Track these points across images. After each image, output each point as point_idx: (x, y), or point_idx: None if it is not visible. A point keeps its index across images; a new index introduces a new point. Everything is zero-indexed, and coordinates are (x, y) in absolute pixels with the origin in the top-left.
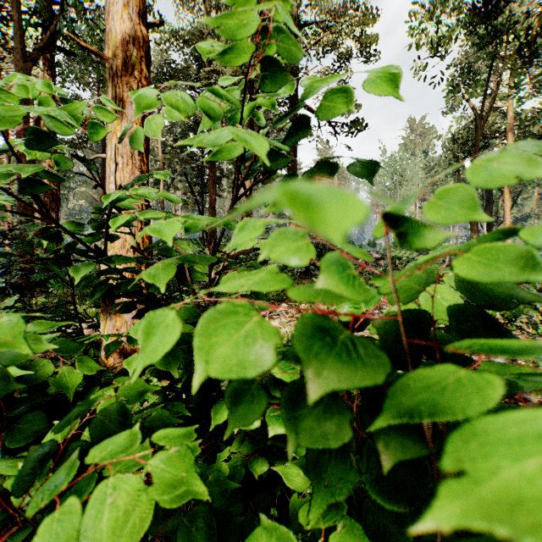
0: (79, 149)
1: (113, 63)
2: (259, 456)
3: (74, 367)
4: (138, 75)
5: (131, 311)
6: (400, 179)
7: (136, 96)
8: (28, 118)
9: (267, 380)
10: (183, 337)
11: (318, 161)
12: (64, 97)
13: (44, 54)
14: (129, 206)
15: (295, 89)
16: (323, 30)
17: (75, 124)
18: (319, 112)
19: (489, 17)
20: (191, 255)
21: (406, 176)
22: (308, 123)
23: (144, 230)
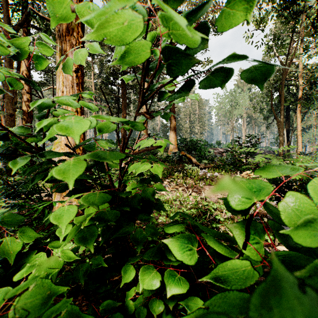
0: (45, 87)
1: (60, 27)
2: (156, 295)
3: (15, 237)
4: (76, 35)
5: (64, 191)
6: (235, 104)
7: (48, 3)
8: (12, 67)
9: (163, 246)
10: (98, 216)
11: (215, 68)
12: (13, 34)
13: (23, 29)
14: (61, 115)
15: None
16: None
17: (4, 41)
18: (220, 19)
19: (294, 3)
20: (101, 152)
21: (238, 103)
22: (208, 32)
23: (51, 129)
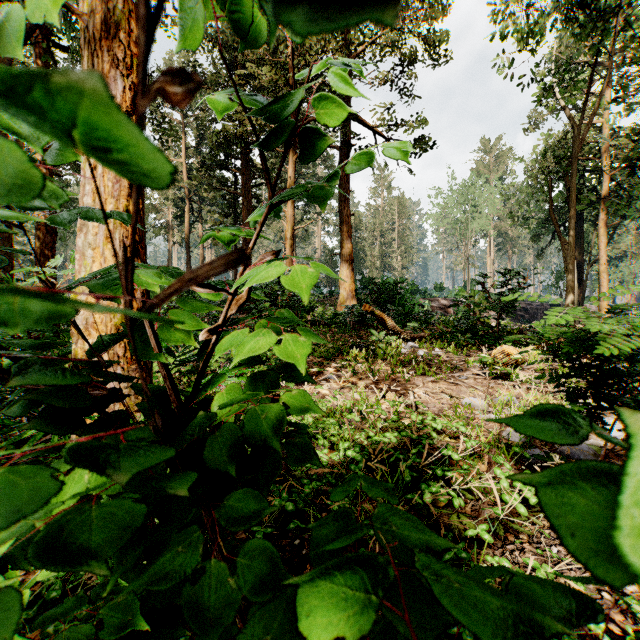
0: None
1: (89, 21)
2: None
3: None
4: (125, 39)
5: (32, 408)
6: (473, 210)
7: None
8: None
9: None
10: (63, 523)
11: None
12: None
13: (36, 51)
14: None
15: (347, 99)
16: (382, 28)
17: None
18: None
19: None
20: None
21: (480, 207)
22: None
23: None
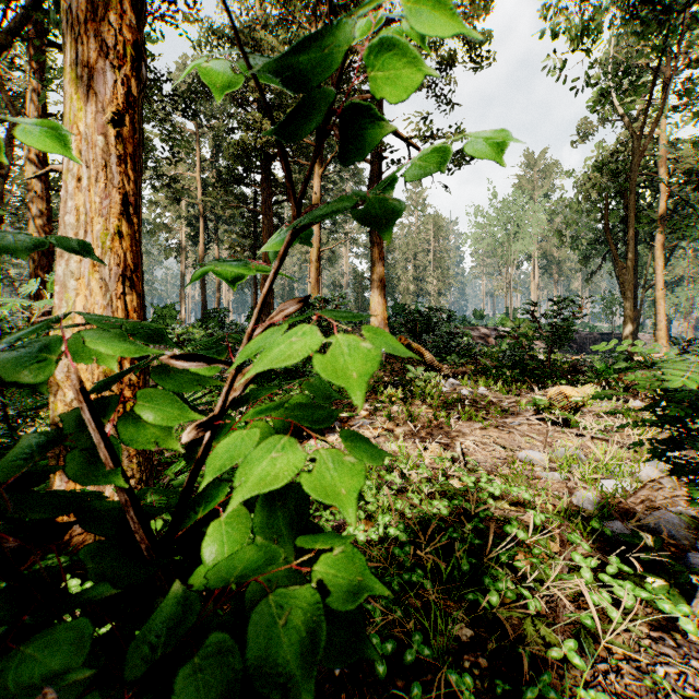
0: None
1: None
2: None
3: None
4: (116, 21)
5: None
6: (516, 230)
7: None
8: None
9: None
10: None
11: None
12: None
13: (31, 51)
14: None
15: (379, 106)
16: None
17: None
18: None
19: None
20: None
21: (523, 227)
22: None
23: None
